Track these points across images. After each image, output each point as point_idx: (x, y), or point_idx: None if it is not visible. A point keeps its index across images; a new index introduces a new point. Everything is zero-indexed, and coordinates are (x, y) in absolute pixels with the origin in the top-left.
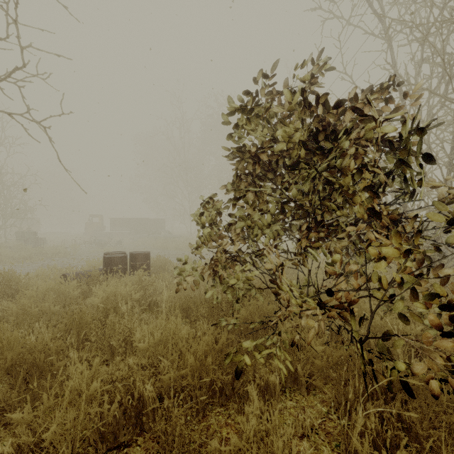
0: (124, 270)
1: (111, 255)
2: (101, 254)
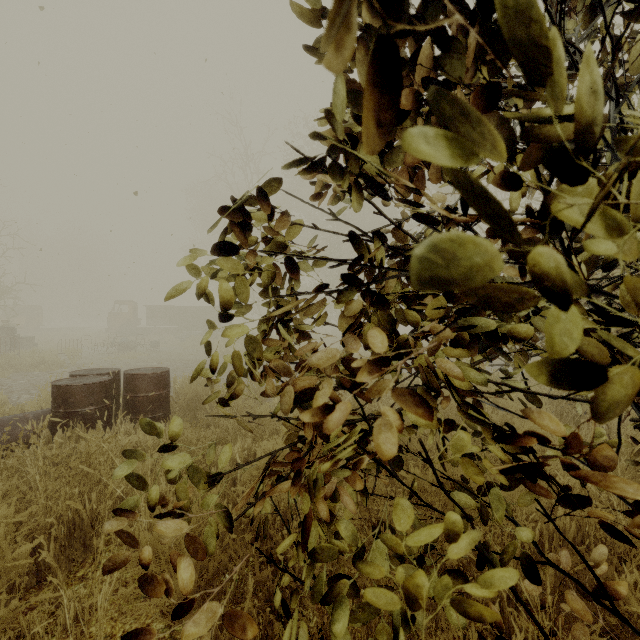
0: (100, 414)
1: (73, 380)
2: (117, 364)
